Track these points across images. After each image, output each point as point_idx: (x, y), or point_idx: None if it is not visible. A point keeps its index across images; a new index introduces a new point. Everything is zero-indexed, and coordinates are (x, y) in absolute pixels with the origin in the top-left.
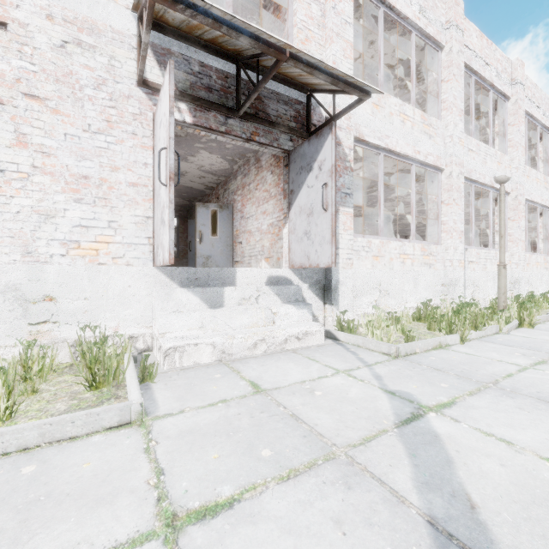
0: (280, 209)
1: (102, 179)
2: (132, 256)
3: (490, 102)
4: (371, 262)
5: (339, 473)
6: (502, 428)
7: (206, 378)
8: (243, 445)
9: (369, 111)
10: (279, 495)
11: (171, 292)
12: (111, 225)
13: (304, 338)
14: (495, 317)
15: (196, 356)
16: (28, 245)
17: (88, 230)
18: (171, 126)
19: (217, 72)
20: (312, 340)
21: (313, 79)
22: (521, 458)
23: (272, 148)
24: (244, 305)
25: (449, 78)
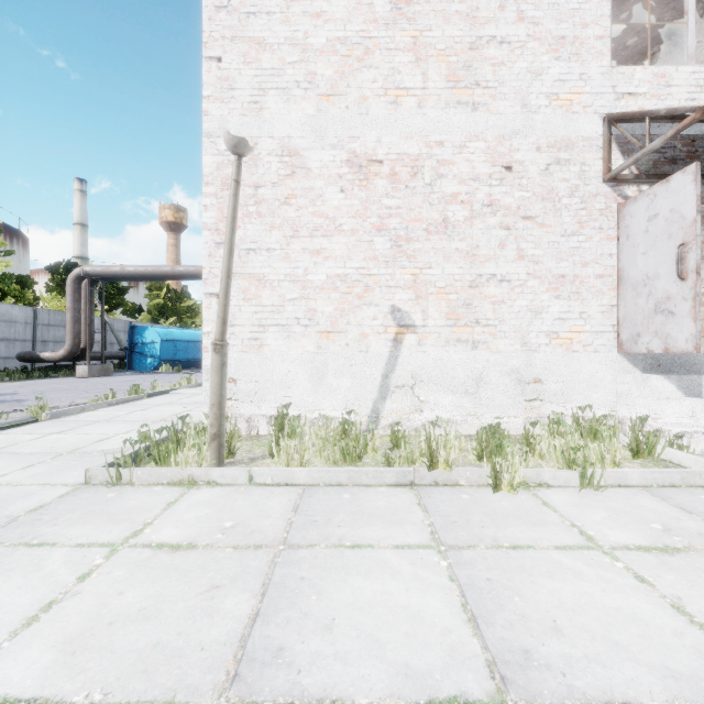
0: None
1: (574, 276)
2: (598, 343)
3: None
4: None
5: None
6: None
7: None
8: None
9: None
10: None
11: (646, 379)
12: (582, 316)
13: None
14: None
15: (703, 444)
16: (524, 337)
17: (564, 322)
18: (696, 224)
19: (681, 139)
20: None
21: None
22: None
23: None
24: None
25: None
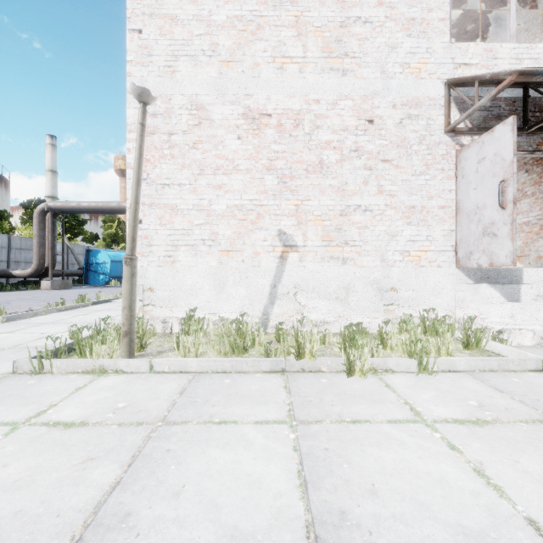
0: (542, 208)
1: (422, 207)
2: (441, 260)
3: None
4: None
5: None
6: None
7: None
8: None
9: None
10: None
11: (477, 288)
12: (428, 238)
13: None
14: None
15: (519, 338)
16: (383, 255)
17: (414, 243)
18: (513, 164)
19: (505, 100)
20: None
21: None
22: None
23: None
24: (539, 301)
25: None
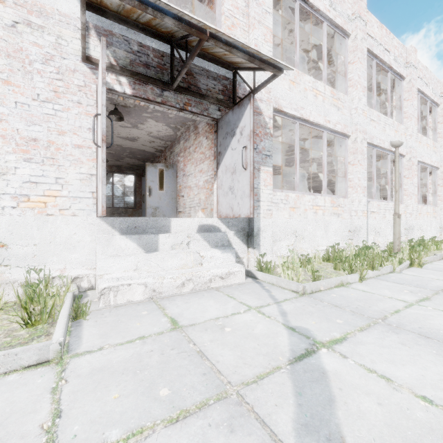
0: (212, 168)
1: (50, 142)
2: (77, 207)
3: (388, 81)
4: (289, 213)
5: (226, 414)
6: (384, 364)
7: (133, 315)
8: (145, 384)
9: (286, 86)
10: (163, 440)
11: (110, 239)
12: (58, 181)
13: (227, 277)
14: (390, 259)
15: (129, 294)
16: None
17: (37, 185)
18: (103, 95)
19: (154, 51)
20: (234, 279)
21: (235, 58)
22: (397, 396)
23: (203, 117)
24: (176, 250)
25: (355, 60)
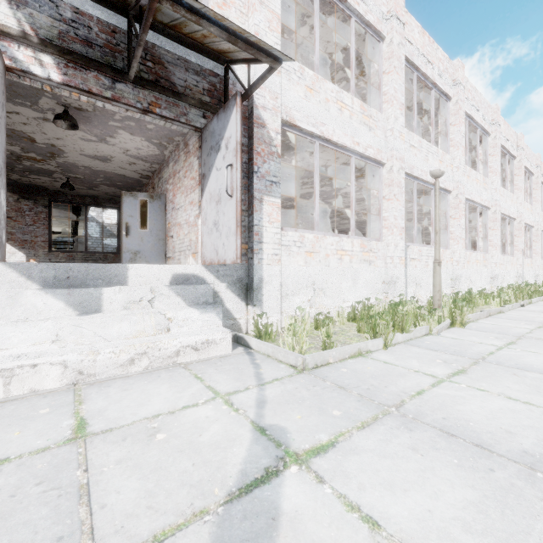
0: None
1: None
2: None
3: (432, 100)
4: (304, 259)
5: None
6: (376, 492)
7: (21, 417)
8: None
9: (301, 94)
10: None
11: (17, 296)
12: None
13: (204, 348)
14: (426, 317)
15: (35, 381)
16: None
17: None
18: None
19: (100, 23)
20: (216, 349)
21: (220, 42)
22: None
23: (179, 124)
24: (132, 310)
25: (390, 70)
